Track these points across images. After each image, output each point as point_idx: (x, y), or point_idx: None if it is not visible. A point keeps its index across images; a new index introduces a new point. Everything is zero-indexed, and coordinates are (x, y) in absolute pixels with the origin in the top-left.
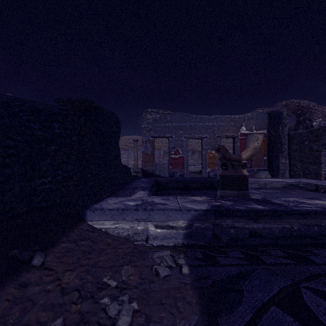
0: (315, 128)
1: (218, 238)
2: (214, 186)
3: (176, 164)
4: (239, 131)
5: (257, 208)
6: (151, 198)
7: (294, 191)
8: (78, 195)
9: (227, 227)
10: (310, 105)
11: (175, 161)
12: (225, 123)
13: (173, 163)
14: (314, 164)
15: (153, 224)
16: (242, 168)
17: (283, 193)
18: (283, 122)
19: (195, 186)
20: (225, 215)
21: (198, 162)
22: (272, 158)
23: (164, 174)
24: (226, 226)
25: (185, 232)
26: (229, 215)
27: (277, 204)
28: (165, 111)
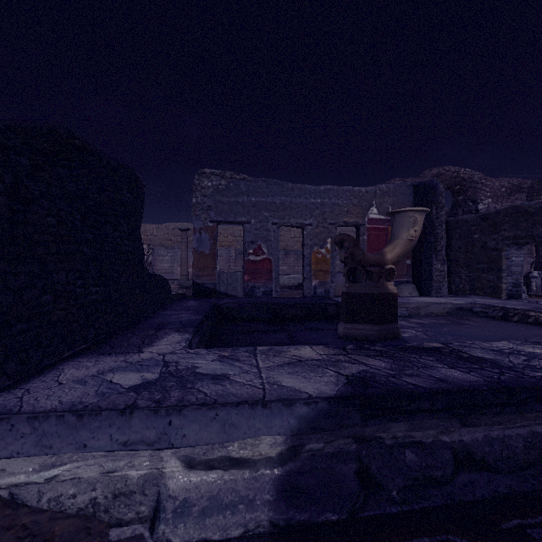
0: (491, 211)
1: (374, 483)
2: (329, 314)
3: (257, 272)
4: (366, 214)
5: (459, 381)
6: (189, 358)
7: (468, 321)
8: (5, 351)
9: (396, 446)
10: (475, 177)
11: (256, 266)
12: (344, 199)
13: (253, 270)
14: (489, 272)
15: (180, 456)
16: (386, 280)
17: (453, 325)
18: (440, 201)
19: (293, 314)
20: (390, 410)
21: (294, 269)
22: (420, 262)
23: (235, 291)
24: (393, 443)
25: (279, 473)
26: (399, 409)
27: (487, 361)
28: (236, 175)
